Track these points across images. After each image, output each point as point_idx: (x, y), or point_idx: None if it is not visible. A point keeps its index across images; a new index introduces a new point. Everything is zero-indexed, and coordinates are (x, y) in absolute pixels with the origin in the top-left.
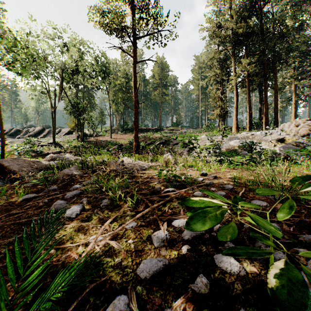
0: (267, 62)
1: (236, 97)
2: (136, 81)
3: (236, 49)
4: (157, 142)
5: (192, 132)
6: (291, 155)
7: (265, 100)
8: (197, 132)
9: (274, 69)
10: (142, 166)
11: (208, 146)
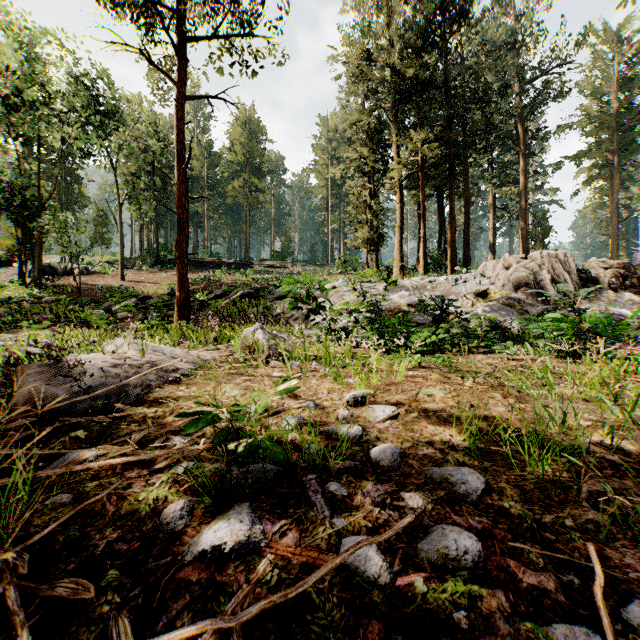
0: (453, 147)
1: (400, 206)
2: (181, 143)
3: (400, 112)
4: (237, 293)
5: (314, 273)
6: (504, 325)
7: (451, 216)
8: (324, 274)
9: (465, 159)
10: (170, 369)
11: (355, 306)
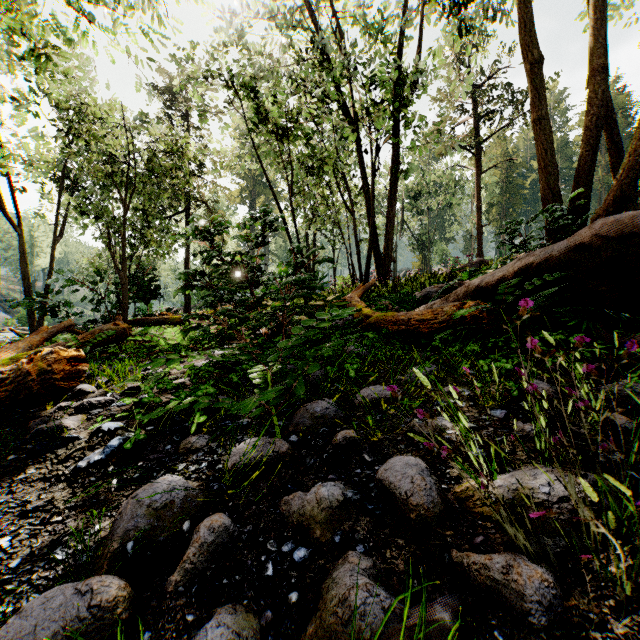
0: None
1: None
2: (480, 199)
3: None
4: None
5: None
6: None
7: None
8: None
9: None
10: None
11: None
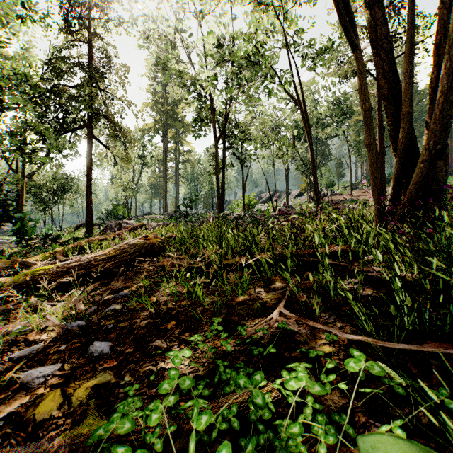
0: None
1: None
2: (382, 122)
3: None
4: None
5: None
6: None
7: None
8: None
9: None
10: None
11: None
